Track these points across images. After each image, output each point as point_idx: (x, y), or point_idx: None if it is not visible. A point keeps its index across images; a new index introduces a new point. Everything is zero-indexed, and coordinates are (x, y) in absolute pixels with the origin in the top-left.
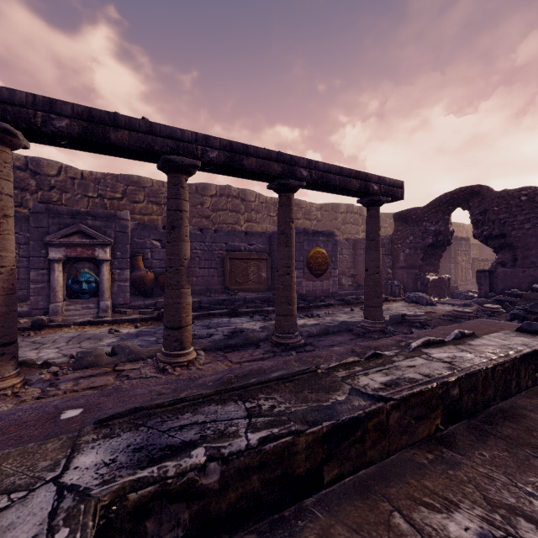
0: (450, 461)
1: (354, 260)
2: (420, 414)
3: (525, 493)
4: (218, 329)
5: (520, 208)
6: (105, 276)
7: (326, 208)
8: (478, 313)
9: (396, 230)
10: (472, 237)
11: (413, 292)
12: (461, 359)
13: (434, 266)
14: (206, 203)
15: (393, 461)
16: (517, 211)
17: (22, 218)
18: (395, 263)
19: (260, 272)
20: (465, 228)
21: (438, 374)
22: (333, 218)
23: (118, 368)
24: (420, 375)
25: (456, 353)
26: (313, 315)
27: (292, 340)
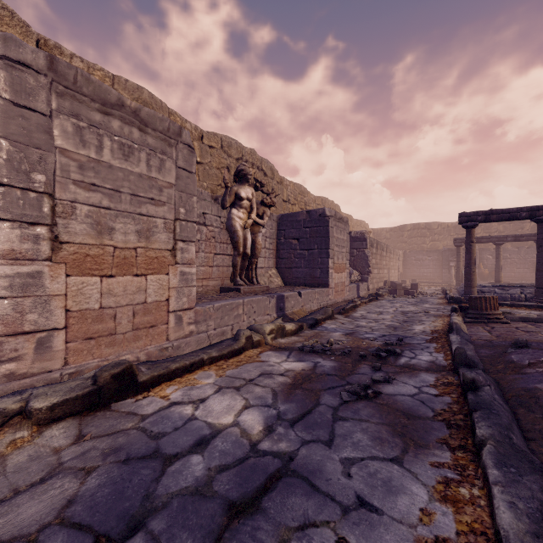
0: None
1: None
2: None
3: None
4: None
5: None
6: None
7: None
8: None
9: None
10: None
11: None
12: None
13: None
14: (525, 228)
15: None
16: None
17: (433, 251)
18: None
19: None
20: None
21: None
22: None
23: None
24: None
25: None
26: None
27: None
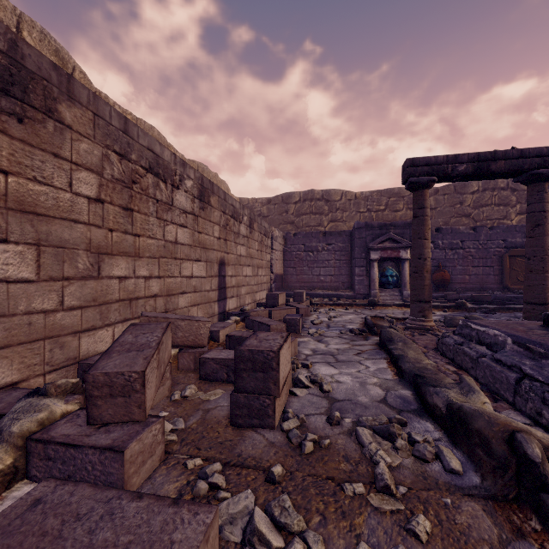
0: None
1: None
2: None
3: None
4: None
5: None
6: (406, 271)
7: None
8: None
9: None
10: None
11: None
12: None
13: None
14: (466, 201)
15: None
16: None
17: (336, 233)
18: None
19: None
20: None
21: None
22: None
23: None
24: None
25: None
26: None
27: None
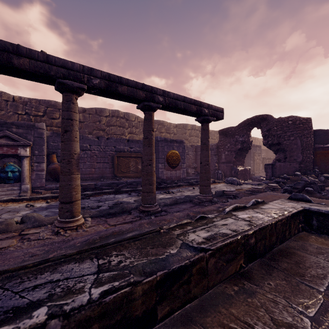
0: (249, 290)
1: (196, 158)
2: (230, 258)
3: (298, 312)
4: (106, 202)
5: (288, 128)
6: (25, 167)
7: (179, 127)
8: (266, 189)
9: (220, 140)
10: (262, 146)
11: (229, 177)
12: (256, 218)
13: (241, 161)
14: (102, 121)
15: (211, 295)
16: (286, 129)
17: None
18: (219, 160)
19: (137, 165)
20: (258, 140)
21: (241, 229)
22: (183, 132)
23: (23, 233)
24: (230, 230)
25: (253, 214)
26: (169, 192)
27: (153, 209)
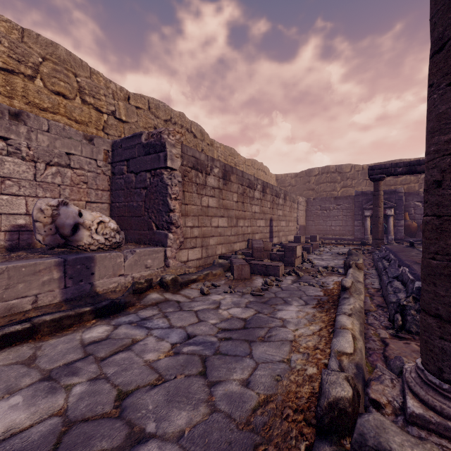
0: None
1: None
2: None
3: None
4: None
5: None
6: (391, 223)
7: None
8: None
9: None
10: None
11: None
12: None
13: None
14: None
15: None
16: None
17: (343, 197)
18: None
19: None
20: None
21: None
22: None
23: None
24: None
25: None
26: None
27: None
